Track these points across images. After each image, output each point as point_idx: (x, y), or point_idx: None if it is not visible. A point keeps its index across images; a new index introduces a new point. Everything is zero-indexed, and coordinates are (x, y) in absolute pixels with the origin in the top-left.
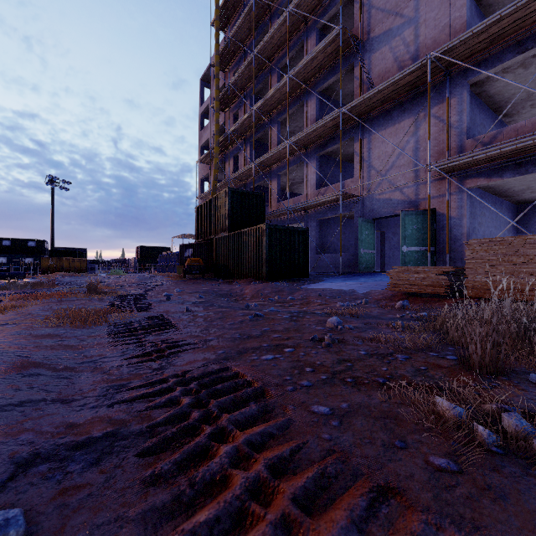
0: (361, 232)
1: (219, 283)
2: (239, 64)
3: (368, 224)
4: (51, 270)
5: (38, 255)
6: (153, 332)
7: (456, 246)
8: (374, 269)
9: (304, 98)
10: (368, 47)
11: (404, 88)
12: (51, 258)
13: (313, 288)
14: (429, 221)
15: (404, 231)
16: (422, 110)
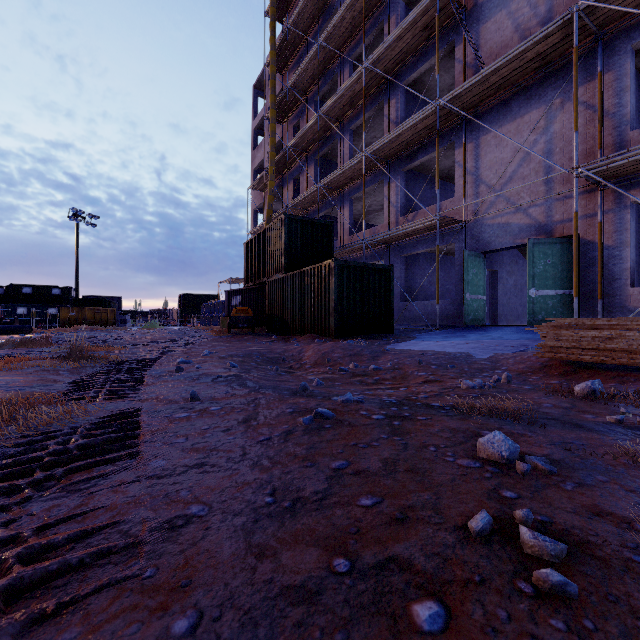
0: (467, 270)
1: (271, 340)
2: (301, 62)
3: (476, 260)
4: (71, 322)
5: (64, 304)
6: (70, 475)
7: (614, 288)
8: (484, 321)
9: (385, 96)
10: (475, 16)
11: (532, 64)
12: (71, 308)
13: (404, 349)
14: (575, 251)
15: (532, 267)
16: (558, 95)
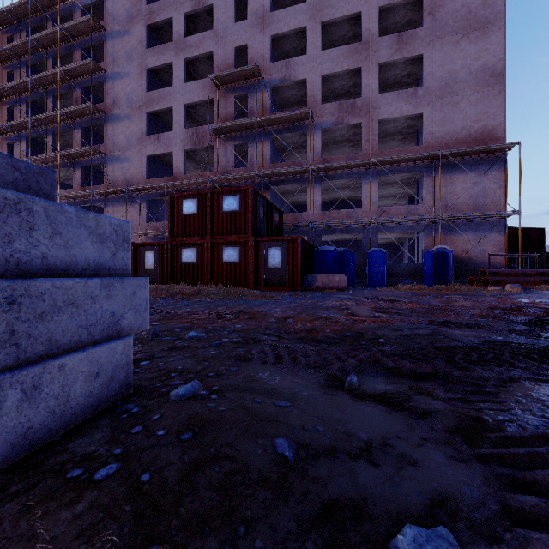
0: None
1: None
2: (15, 106)
3: None
4: None
5: None
6: None
7: None
8: None
9: (74, 166)
10: (110, 159)
11: (123, 192)
12: None
13: None
14: None
15: None
16: (132, 204)
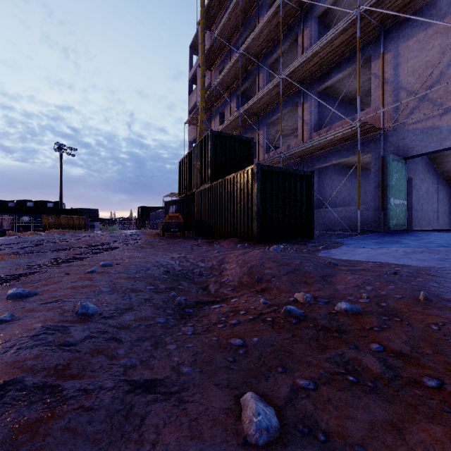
0: (391, 174)
1: (197, 244)
2: None
3: (398, 165)
4: (50, 227)
5: None
6: None
7: None
8: (405, 226)
9: (298, 28)
10: None
11: None
12: (50, 216)
13: (347, 260)
14: None
15: None
16: None
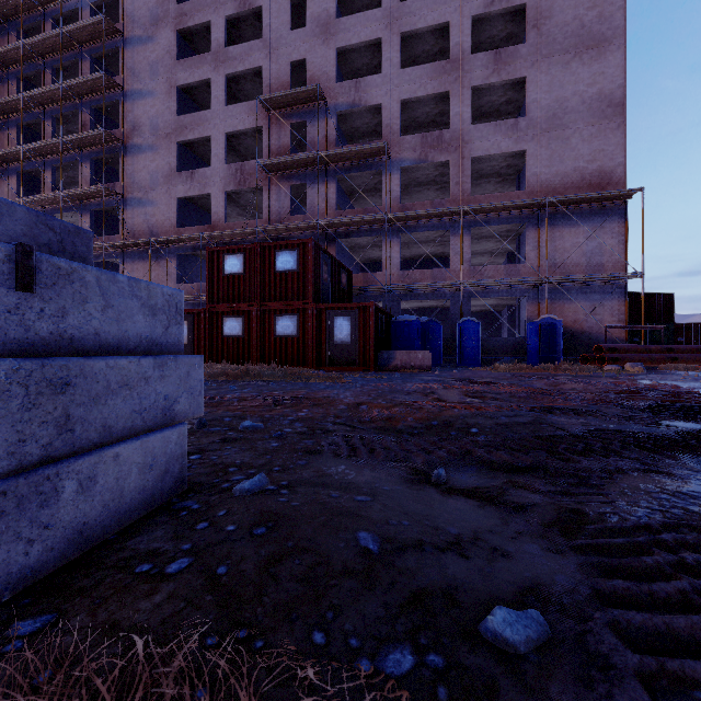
0: None
1: None
2: (1, 130)
3: None
4: None
5: None
6: None
7: None
8: None
9: (80, 210)
10: (129, 202)
11: (146, 245)
12: None
13: None
14: None
15: None
16: (158, 260)
